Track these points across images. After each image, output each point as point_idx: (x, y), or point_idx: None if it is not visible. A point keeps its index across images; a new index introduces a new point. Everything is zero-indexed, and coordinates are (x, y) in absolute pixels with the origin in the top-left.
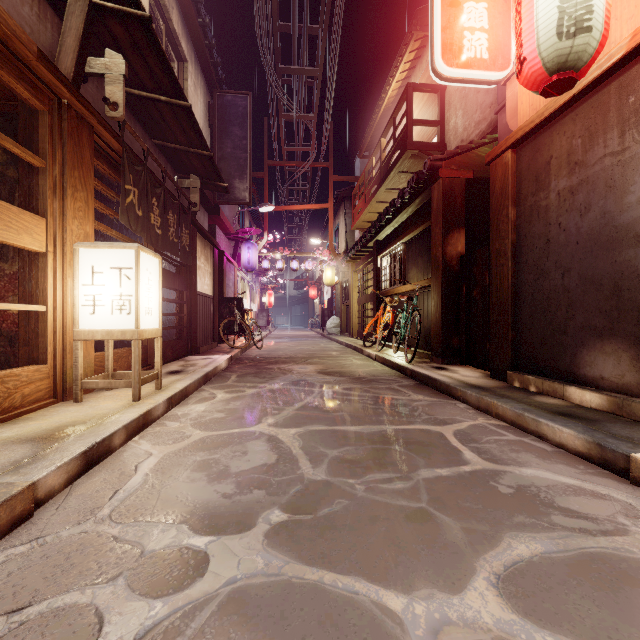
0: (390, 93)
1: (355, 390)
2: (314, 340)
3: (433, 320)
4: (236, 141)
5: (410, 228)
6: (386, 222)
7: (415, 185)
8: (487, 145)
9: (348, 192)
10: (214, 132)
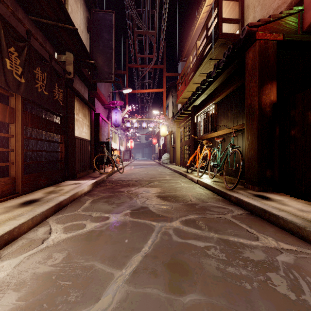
0: (202, 15)
1: (194, 225)
2: (155, 167)
3: (247, 155)
4: (105, 42)
5: (222, 91)
6: (202, 91)
7: (230, 54)
8: (293, 15)
9: (174, 84)
10: (91, 36)
